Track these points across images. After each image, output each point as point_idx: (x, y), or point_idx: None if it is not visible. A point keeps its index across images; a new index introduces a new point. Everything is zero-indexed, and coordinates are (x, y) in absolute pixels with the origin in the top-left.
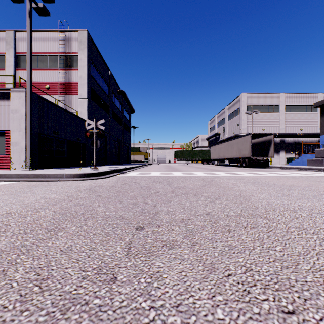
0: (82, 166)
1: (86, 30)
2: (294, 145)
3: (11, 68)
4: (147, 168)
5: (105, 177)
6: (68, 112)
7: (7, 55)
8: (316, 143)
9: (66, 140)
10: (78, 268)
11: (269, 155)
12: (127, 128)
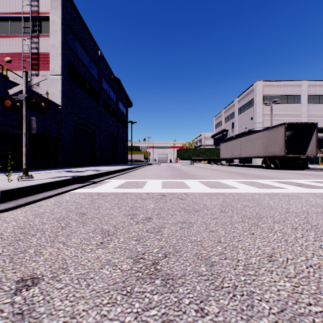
0: (50, 168)
1: None
2: (319, 141)
3: None
4: (144, 170)
5: None
6: None
7: None
8: None
9: None
10: None
11: (308, 153)
12: (123, 123)
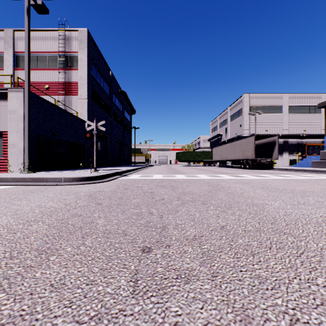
0: (82, 168)
1: (86, 29)
2: (298, 146)
3: (10, 67)
4: (149, 170)
5: (106, 181)
6: (67, 113)
7: (6, 54)
8: (320, 144)
9: (66, 142)
10: (70, 316)
11: (273, 157)
12: (128, 129)
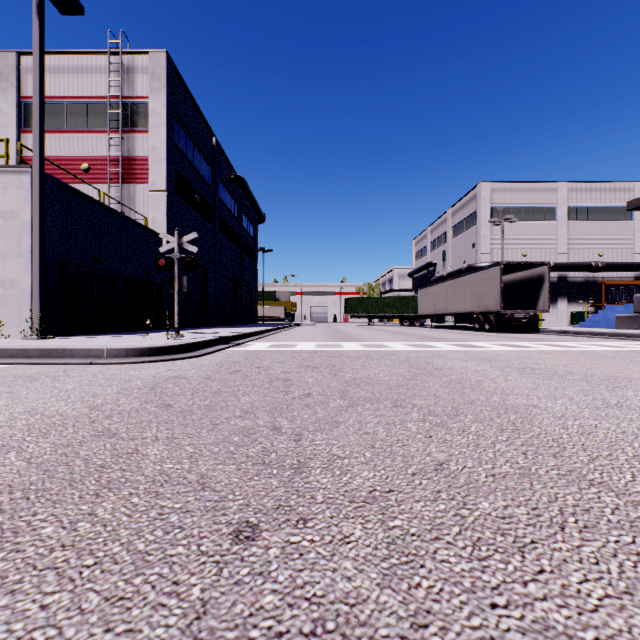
0: (155, 330)
1: (164, 51)
2: (587, 286)
3: (11, 128)
4: (290, 333)
5: (196, 355)
6: (125, 219)
7: (4, 102)
8: (631, 282)
9: (122, 277)
10: None
11: (539, 307)
12: (250, 253)
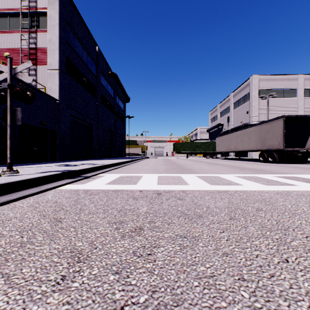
0: (47, 162)
1: None
2: None
3: None
4: (140, 163)
5: None
6: (19, 81)
7: None
8: None
9: None
10: None
11: (307, 146)
12: (121, 118)
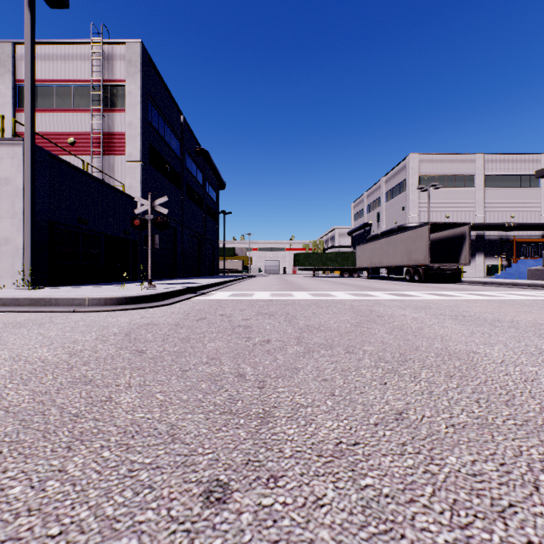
0: (131, 281)
1: (139, 41)
2: (501, 243)
3: (7, 107)
4: (247, 284)
5: (167, 303)
6: (105, 185)
7: (1, 85)
8: (539, 239)
9: (103, 235)
10: None
11: (461, 261)
12: (212, 215)
